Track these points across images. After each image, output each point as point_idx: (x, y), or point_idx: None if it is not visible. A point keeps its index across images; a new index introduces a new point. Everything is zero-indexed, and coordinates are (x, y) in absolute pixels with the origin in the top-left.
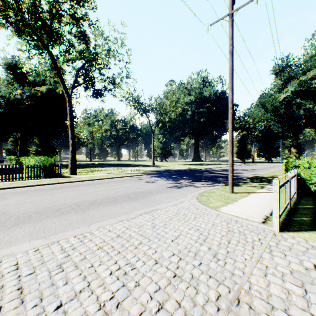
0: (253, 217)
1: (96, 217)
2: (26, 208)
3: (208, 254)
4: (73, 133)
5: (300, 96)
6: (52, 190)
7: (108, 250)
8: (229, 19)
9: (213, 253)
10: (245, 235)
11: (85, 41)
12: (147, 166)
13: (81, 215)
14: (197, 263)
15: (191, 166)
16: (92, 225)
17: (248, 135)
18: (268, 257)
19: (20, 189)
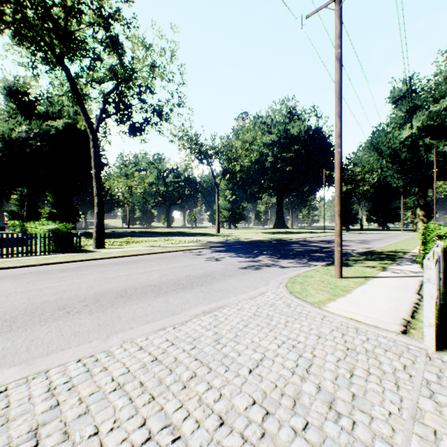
0: (384, 321)
1: (122, 320)
2: (12, 304)
3: (317, 402)
4: (99, 187)
5: (430, 134)
6: (63, 272)
7: (132, 392)
8: (335, 6)
9: (327, 398)
10: (377, 358)
11: (117, 50)
12: (209, 235)
13: (99, 317)
14: (300, 424)
15: (273, 235)
16: (112, 336)
17: (354, 191)
18: (432, 408)
19: (15, 271)
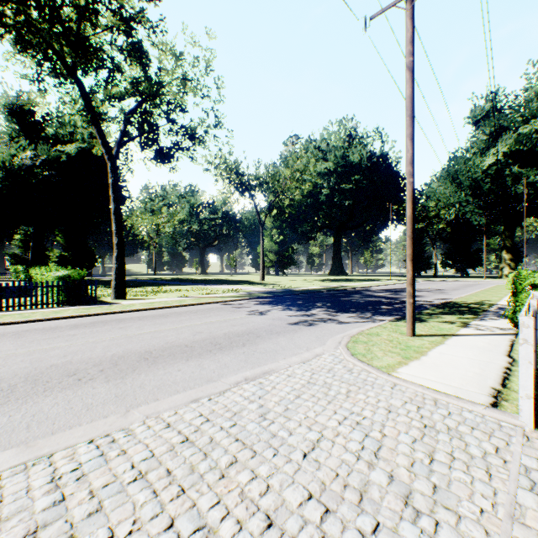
0: (469, 391)
1: (145, 389)
2: (11, 369)
3: (390, 496)
4: (119, 225)
5: (519, 161)
6: (74, 329)
7: (157, 482)
8: (407, 4)
9: (402, 491)
10: (462, 438)
11: (140, 60)
12: (252, 283)
13: (117, 385)
14: (369, 525)
15: (329, 284)
16: (133, 410)
17: (426, 230)
18: (535, 504)
19: (16, 328)
